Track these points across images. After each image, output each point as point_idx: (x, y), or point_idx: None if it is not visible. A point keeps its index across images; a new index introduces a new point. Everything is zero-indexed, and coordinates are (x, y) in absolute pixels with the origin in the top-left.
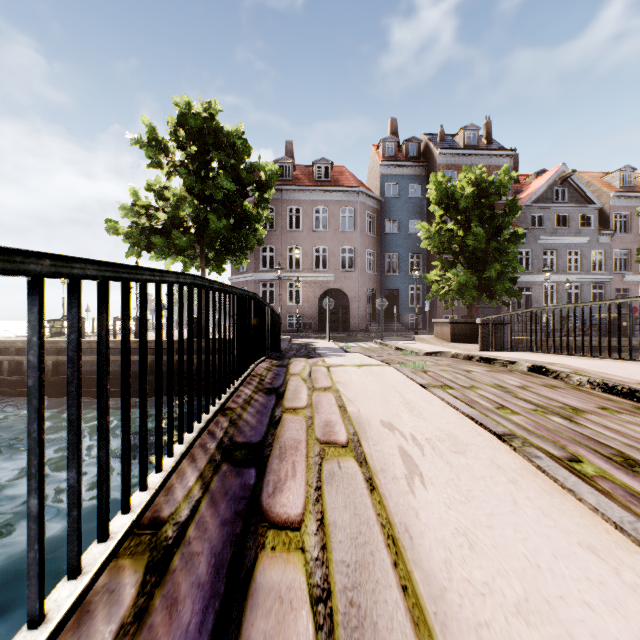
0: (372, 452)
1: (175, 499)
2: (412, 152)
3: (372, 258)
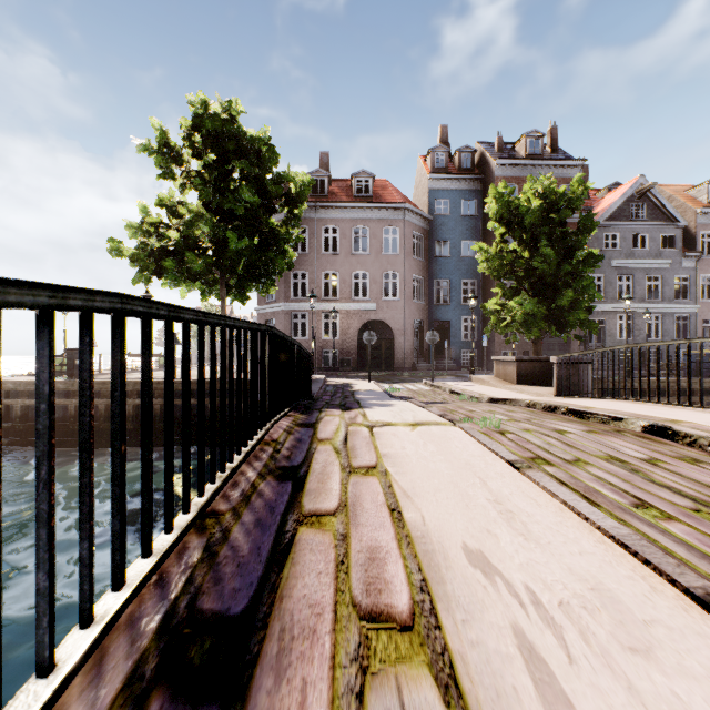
0: (464, 648)
1: None
2: (465, 163)
3: (419, 285)
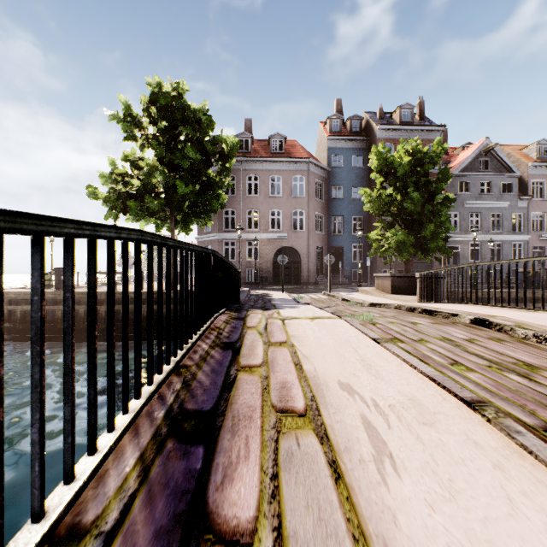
0: (333, 423)
1: (105, 493)
2: (355, 128)
3: (320, 220)
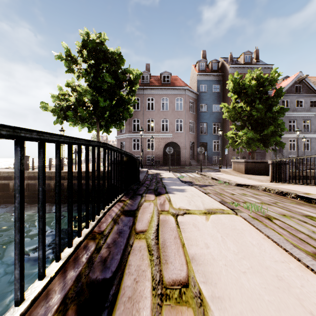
0: None
1: None
2: (214, 67)
3: (192, 125)
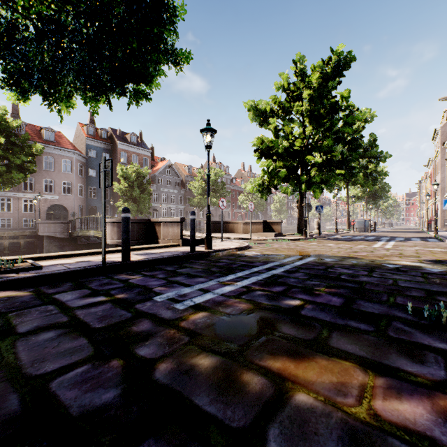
0: None
1: None
2: (104, 136)
3: (81, 189)
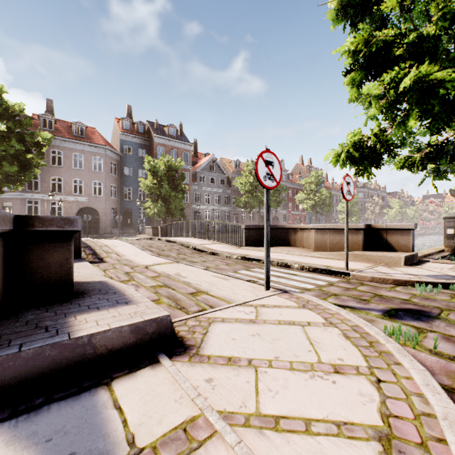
0: (109, 246)
1: None
2: (141, 130)
3: (115, 189)
